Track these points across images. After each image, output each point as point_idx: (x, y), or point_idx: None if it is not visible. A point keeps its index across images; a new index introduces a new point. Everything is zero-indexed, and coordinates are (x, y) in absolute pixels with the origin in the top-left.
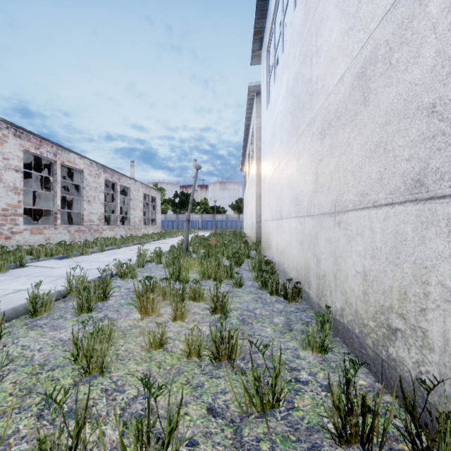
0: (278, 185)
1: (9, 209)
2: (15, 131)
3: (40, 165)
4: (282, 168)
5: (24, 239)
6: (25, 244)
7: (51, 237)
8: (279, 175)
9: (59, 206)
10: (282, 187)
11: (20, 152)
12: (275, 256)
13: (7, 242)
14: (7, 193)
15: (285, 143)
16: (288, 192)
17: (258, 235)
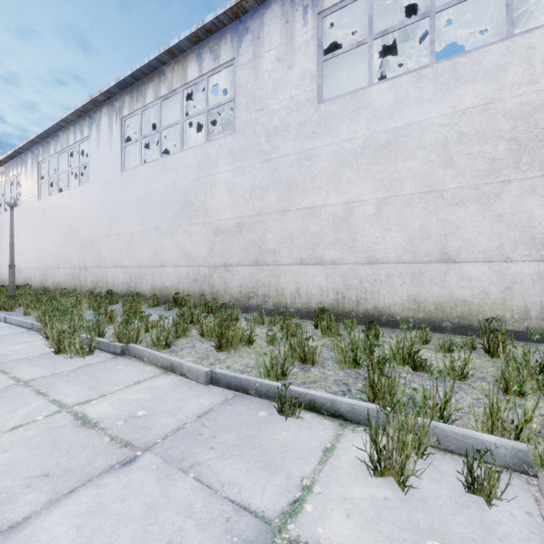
0: (2, 257)
1: None
2: None
3: None
4: (4, 251)
5: None
6: None
7: None
8: (3, 253)
9: None
10: (5, 258)
11: None
12: (0, 284)
13: None
14: None
15: (6, 244)
16: (8, 261)
17: None
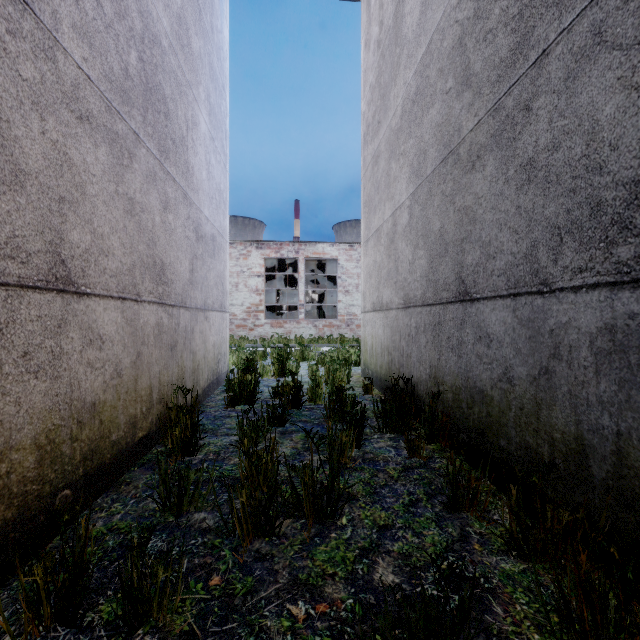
0: None
1: (253, 307)
2: (257, 245)
3: (335, 261)
4: None
5: (265, 331)
6: (266, 336)
7: (292, 331)
8: None
9: (303, 301)
10: None
11: (261, 260)
12: None
13: (251, 332)
14: (251, 295)
15: None
16: None
17: (362, 344)
